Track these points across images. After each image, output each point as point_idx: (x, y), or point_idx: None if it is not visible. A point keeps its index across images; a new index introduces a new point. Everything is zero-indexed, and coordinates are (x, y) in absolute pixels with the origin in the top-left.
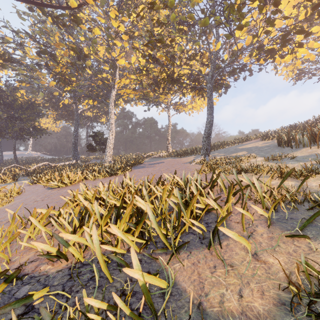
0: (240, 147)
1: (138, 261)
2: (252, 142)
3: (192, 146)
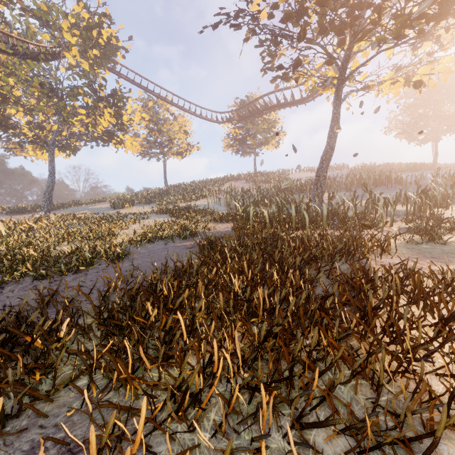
0: (91, 207)
1: (3, 226)
2: (104, 204)
3: (36, 203)
